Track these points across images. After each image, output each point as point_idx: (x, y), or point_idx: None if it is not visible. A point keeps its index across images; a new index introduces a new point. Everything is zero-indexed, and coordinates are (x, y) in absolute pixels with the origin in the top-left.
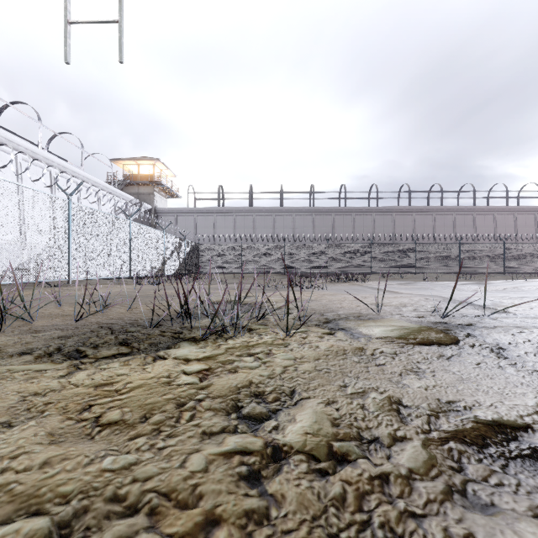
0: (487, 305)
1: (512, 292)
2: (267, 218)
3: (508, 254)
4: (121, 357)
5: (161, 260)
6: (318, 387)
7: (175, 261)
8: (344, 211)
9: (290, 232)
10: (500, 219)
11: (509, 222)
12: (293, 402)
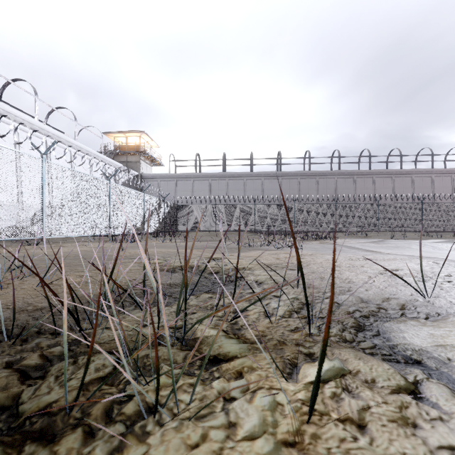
0: None
1: None
2: (239, 182)
3: None
4: None
5: (141, 219)
6: None
7: (155, 220)
8: (308, 175)
9: (259, 194)
10: None
11: None
12: None
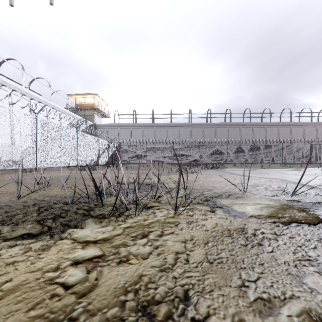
0: (313, 185)
1: (321, 176)
2: (163, 129)
3: (313, 151)
4: (28, 238)
5: (97, 155)
6: (214, 288)
7: (106, 156)
8: (209, 125)
9: (176, 138)
10: (307, 130)
11: (313, 131)
12: (189, 319)
